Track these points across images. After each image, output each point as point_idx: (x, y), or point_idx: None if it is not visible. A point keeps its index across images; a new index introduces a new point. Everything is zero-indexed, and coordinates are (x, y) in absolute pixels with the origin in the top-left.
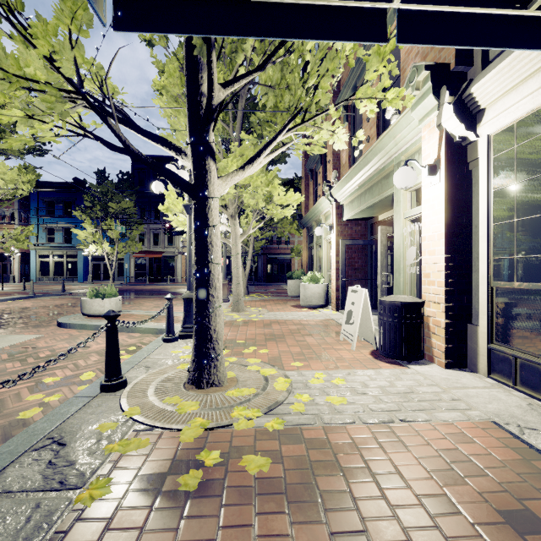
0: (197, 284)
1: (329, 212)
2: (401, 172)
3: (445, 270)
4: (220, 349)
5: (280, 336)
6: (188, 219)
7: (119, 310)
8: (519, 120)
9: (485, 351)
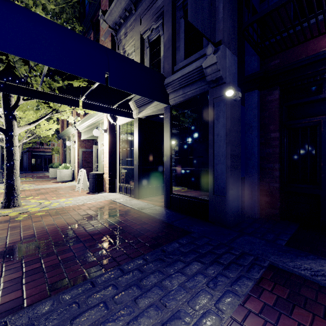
0: (7, 168)
1: (74, 134)
2: (95, 131)
3: (109, 163)
4: (19, 193)
5: (45, 193)
6: None
7: None
8: (123, 123)
9: (118, 186)
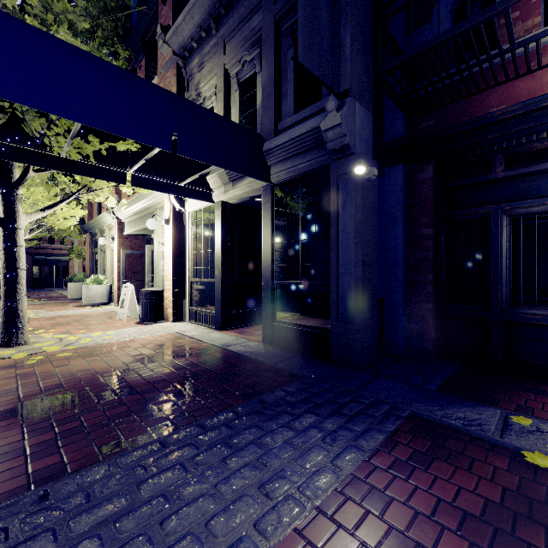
0: (7, 282)
1: (112, 225)
2: (150, 221)
3: (173, 273)
4: (25, 322)
5: (66, 323)
6: None
7: None
8: (197, 210)
9: (188, 311)
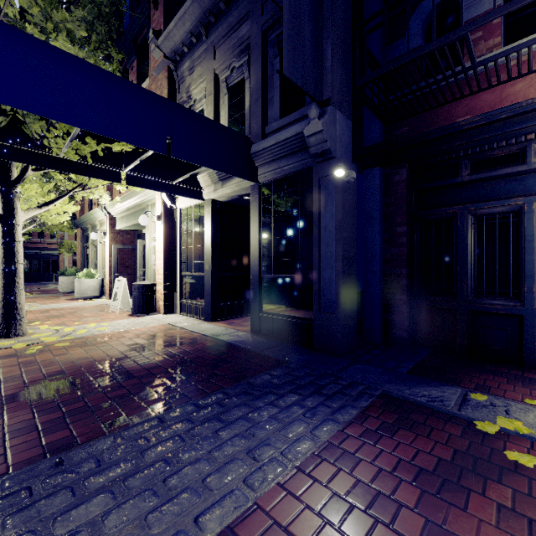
0: (5, 276)
1: (104, 220)
2: (142, 217)
3: (164, 267)
4: (23, 314)
5: (60, 316)
6: None
7: None
8: (188, 207)
9: (179, 303)
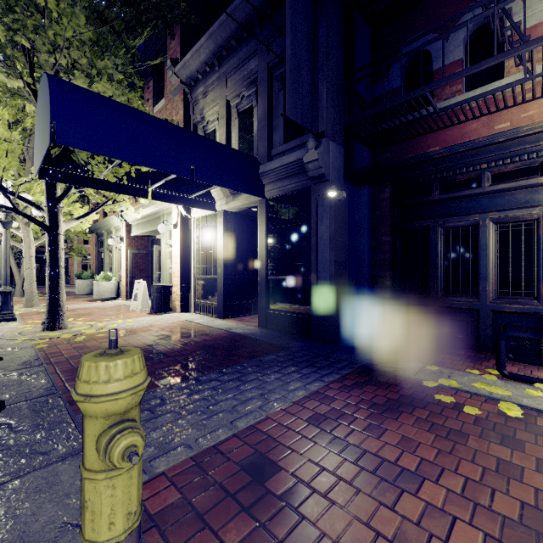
0: (51, 278)
1: (119, 227)
2: (161, 226)
3: (180, 271)
4: (65, 311)
5: (87, 314)
6: (4, 232)
7: None
8: (201, 217)
9: (194, 303)
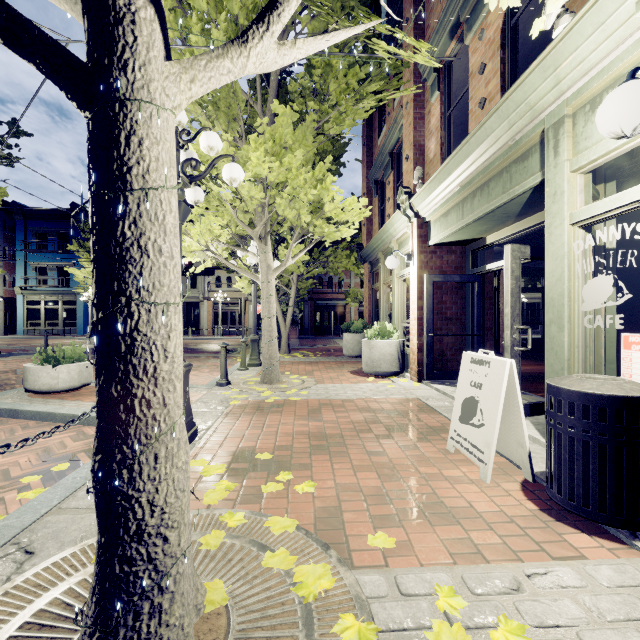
0: (97, 366)
1: (405, 236)
2: (630, 89)
3: None
4: (171, 554)
5: (336, 439)
6: None
7: (86, 382)
8: None
9: None
